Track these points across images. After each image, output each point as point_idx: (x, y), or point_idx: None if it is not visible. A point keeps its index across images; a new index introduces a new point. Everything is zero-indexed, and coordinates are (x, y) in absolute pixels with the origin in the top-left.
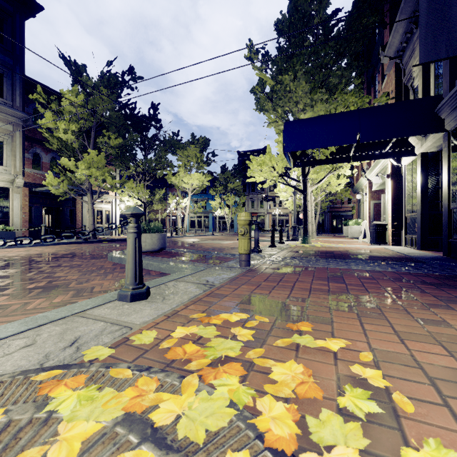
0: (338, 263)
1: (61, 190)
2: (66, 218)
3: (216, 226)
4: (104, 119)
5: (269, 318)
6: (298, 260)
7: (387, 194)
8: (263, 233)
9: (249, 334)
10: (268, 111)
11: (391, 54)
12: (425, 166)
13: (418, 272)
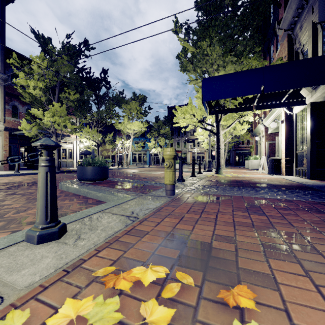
0: (250, 192)
1: (32, 133)
2: None
3: (152, 161)
4: (65, 79)
5: (194, 271)
6: (216, 189)
7: (280, 136)
8: (185, 165)
9: (166, 320)
10: (190, 71)
11: (285, 27)
12: (314, 113)
13: (324, 201)
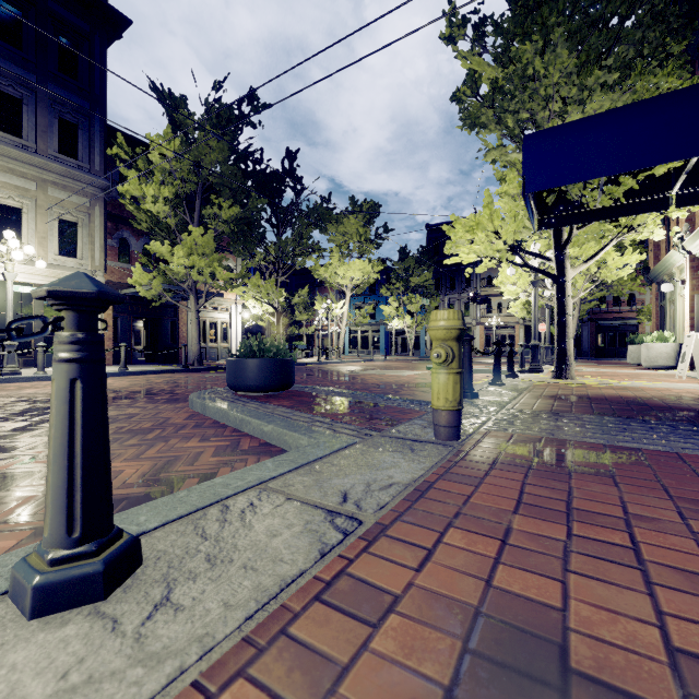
0: (695, 439)
1: (153, 291)
2: (165, 334)
3: (391, 346)
4: (213, 179)
5: None
6: (575, 424)
7: None
8: None
9: None
10: (487, 125)
11: None
12: None
13: None
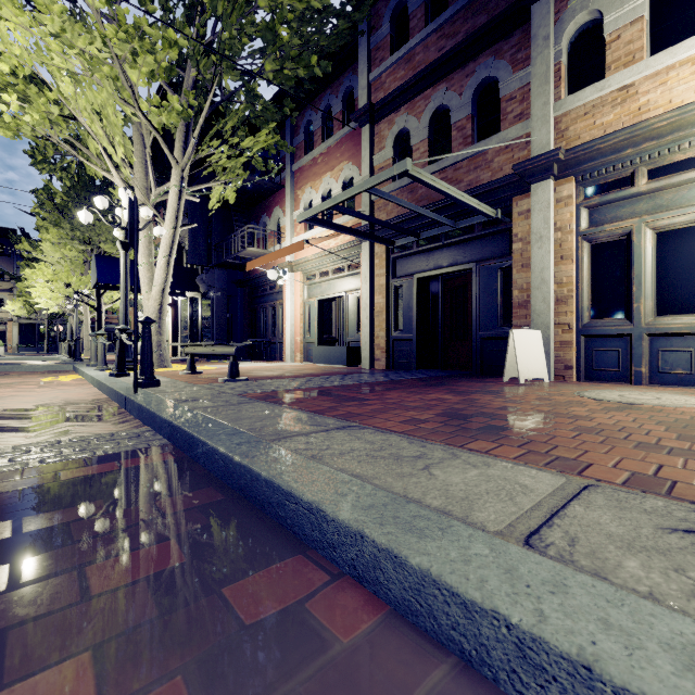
0: None
1: None
2: None
3: None
4: None
5: None
6: None
7: (168, 317)
8: None
9: None
10: (65, 229)
11: None
12: (192, 306)
13: None
